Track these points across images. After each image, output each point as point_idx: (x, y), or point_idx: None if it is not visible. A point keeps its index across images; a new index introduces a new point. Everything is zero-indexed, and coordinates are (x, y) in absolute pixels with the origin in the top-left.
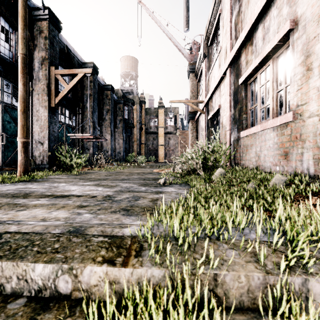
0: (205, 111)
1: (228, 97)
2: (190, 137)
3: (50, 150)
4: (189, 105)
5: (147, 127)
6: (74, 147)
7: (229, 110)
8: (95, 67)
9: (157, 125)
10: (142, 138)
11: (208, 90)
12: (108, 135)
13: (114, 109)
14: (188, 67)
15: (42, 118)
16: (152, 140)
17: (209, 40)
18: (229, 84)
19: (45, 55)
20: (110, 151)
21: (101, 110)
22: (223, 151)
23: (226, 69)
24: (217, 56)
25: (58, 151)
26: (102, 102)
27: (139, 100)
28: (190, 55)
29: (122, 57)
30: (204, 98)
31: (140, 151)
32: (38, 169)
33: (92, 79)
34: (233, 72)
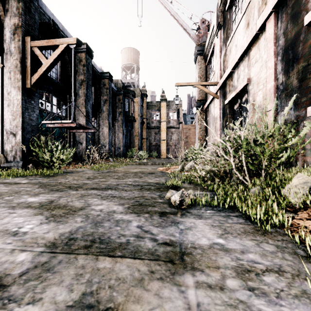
0: (219, 95)
1: (271, 58)
2: (197, 129)
3: (25, 143)
4: (200, 88)
5: (149, 122)
6: (64, 141)
7: (274, 78)
8: (89, 49)
9: (159, 119)
10: (143, 133)
11: (225, 67)
12: (105, 128)
13: (113, 100)
14: (196, 49)
15: (15, 102)
16: (154, 135)
17: (226, 4)
18: (274, 39)
19: (18, 22)
20: (107, 145)
21: (98, 101)
22: (290, 138)
23: (267, 18)
24: (242, 14)
25: (37, 145)
26: (99, 92)
27: (140, 92)
28: (197, 35)
29: (123, 49)
30: (218, 79)
31: (142, 146)
32: (9, 167)
33: (85, 62)
34: (283, 16)
